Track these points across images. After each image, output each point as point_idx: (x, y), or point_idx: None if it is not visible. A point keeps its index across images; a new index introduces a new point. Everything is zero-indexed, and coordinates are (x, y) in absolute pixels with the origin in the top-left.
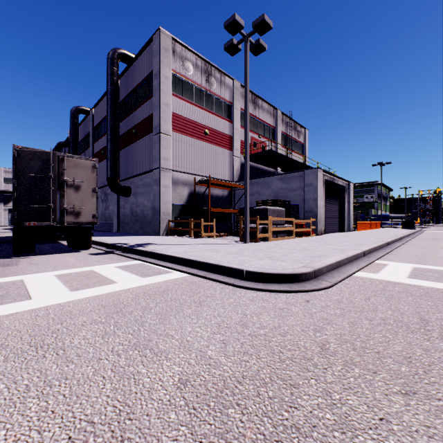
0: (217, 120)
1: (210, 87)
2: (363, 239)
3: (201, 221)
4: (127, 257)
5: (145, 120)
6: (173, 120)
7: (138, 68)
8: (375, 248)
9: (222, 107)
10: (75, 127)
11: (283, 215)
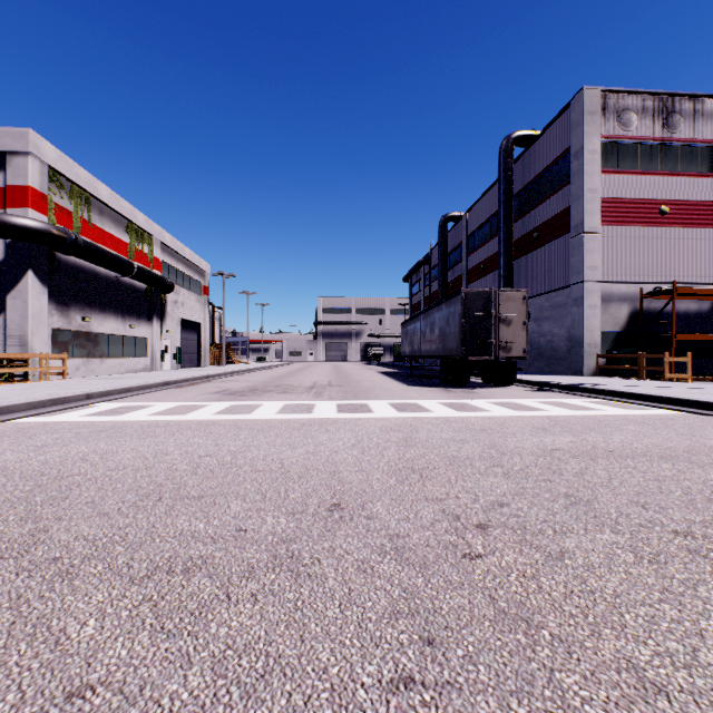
0: (684, 184)
1: (671, 133)
2: None
3: (662, 355)
4: (576, 395)
5: (553, 218)
6: (602, 209)
7: (542, 149)
8: None
9: (697, 157)
10: (444, 240)
11: None
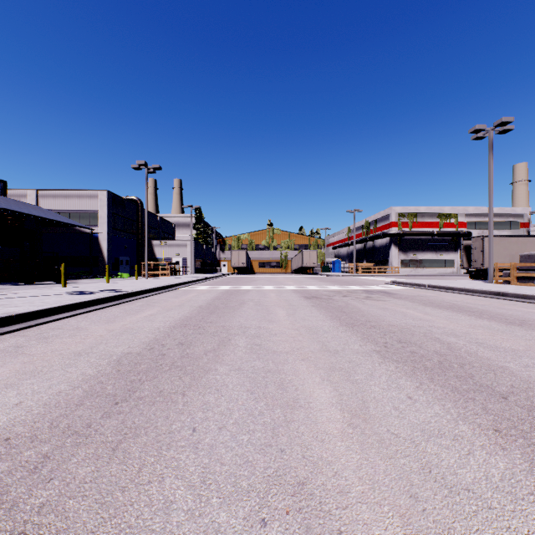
0: None
1: None
2: None
3: None
4: None
5: None
6: None
7: None
8: (450, 288)
9: None
10: None
11: None
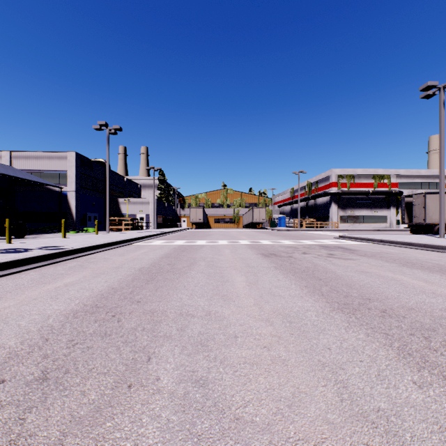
0: None
1: None
2: None
3: None
4: None
5: None
6: None
7: None
8: (408, 244)
9: None
10: None
11: None
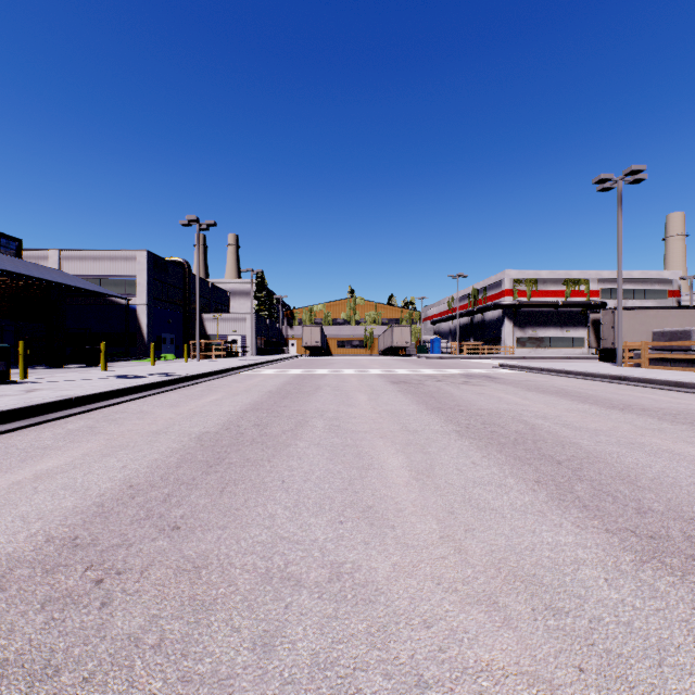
0: None
1: None
2: (692, 378)
3: None
4: None
5: None
6: None
7: None
8: (566, 372)
9: None
10: None
11: (685, 338)
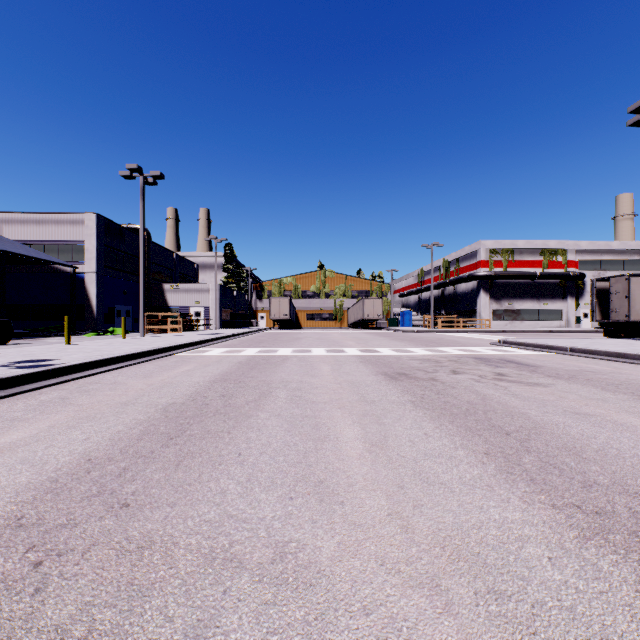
0: None
1: None
2: None
3: None
4: None
5: None
6: None
7: None
8: (618, 355)
9: None
10: None
11: None
